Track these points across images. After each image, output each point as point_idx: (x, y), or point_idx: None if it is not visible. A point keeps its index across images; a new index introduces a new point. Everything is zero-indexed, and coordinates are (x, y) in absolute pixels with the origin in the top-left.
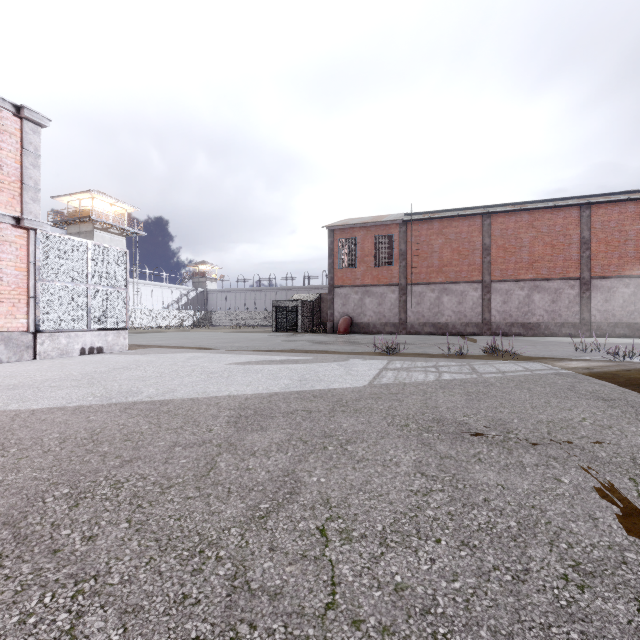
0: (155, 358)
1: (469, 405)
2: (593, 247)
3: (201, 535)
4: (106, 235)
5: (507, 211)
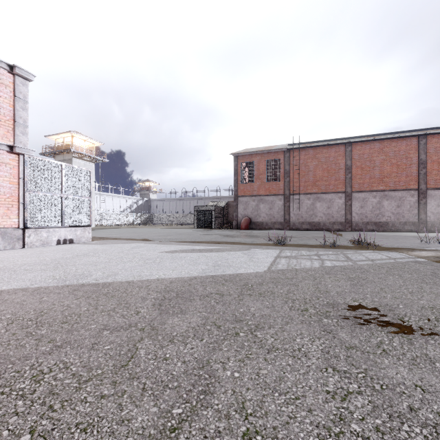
0: (109, 247)
1: (355, 290)
2: (428, 166)
3: None
4: (81, 162)
5: (363, 141)
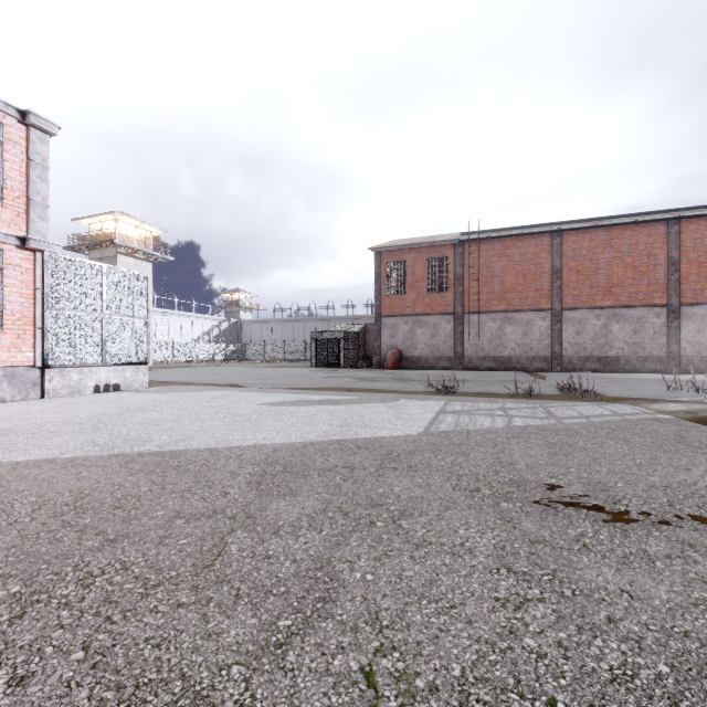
0: (176, 397)
1: (554, 461)
2: (683, 269)
3: (186, 679)
4: (130, 260)
5: (580, 228)
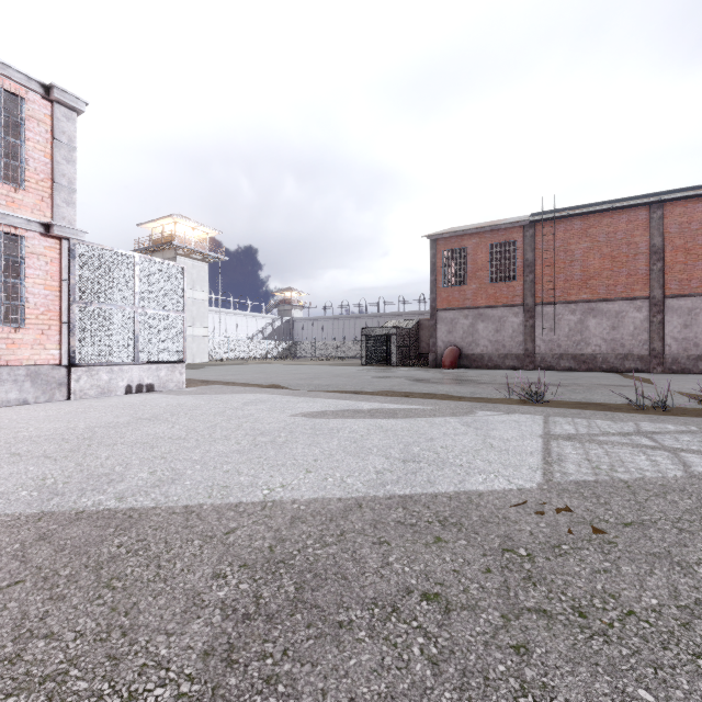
0: (205, 401)
1: None
2: None
3: None
4: (188, 261)
5: (691, 196)
